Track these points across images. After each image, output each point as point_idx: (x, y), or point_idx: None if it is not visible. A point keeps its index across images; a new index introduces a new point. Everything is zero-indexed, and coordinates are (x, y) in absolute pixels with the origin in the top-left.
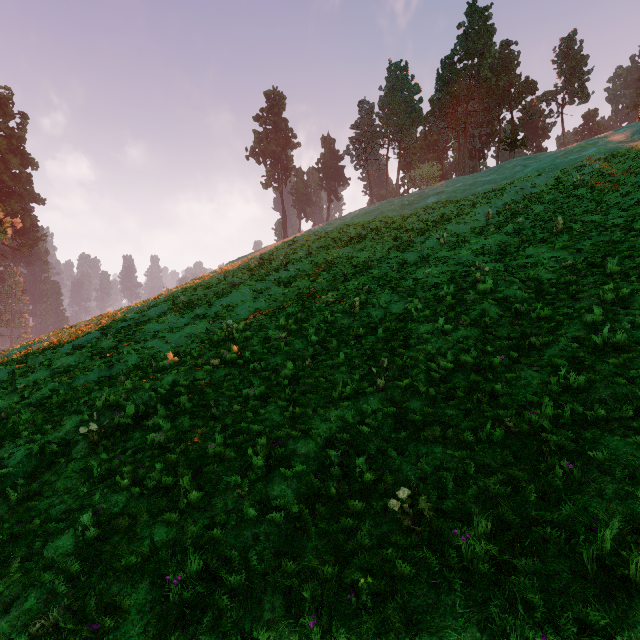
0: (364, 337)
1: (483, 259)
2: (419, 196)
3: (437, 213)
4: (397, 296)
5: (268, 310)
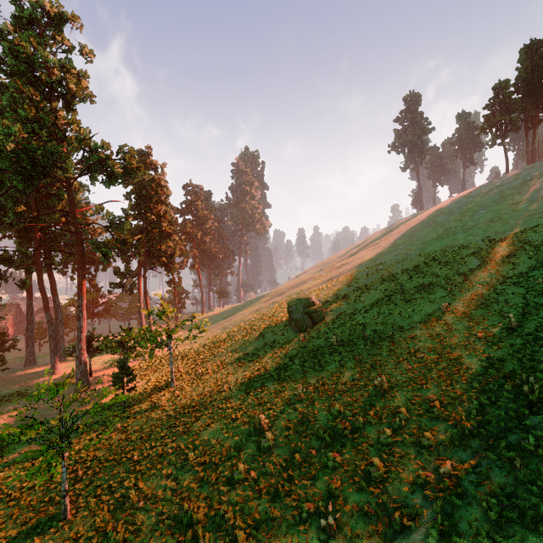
0: (453, 278)
1: (538, 238)
2: None
3: (542, 194)
4: (477, 260)
5: (410, 267)
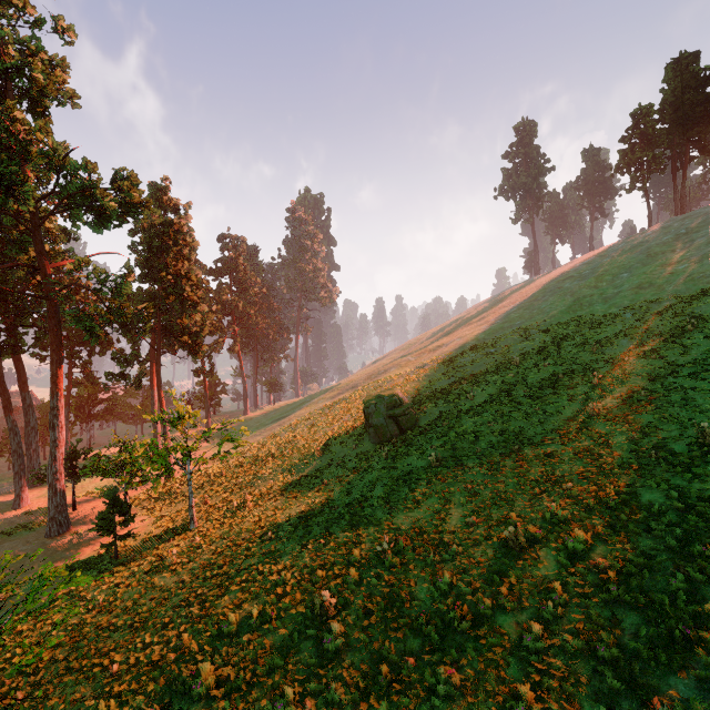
0: (596, 365)
1: None
2: (703, 221)
3: (707, 252)
4: (627, 340)
5: (533, 350)
